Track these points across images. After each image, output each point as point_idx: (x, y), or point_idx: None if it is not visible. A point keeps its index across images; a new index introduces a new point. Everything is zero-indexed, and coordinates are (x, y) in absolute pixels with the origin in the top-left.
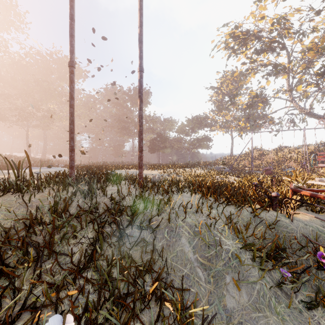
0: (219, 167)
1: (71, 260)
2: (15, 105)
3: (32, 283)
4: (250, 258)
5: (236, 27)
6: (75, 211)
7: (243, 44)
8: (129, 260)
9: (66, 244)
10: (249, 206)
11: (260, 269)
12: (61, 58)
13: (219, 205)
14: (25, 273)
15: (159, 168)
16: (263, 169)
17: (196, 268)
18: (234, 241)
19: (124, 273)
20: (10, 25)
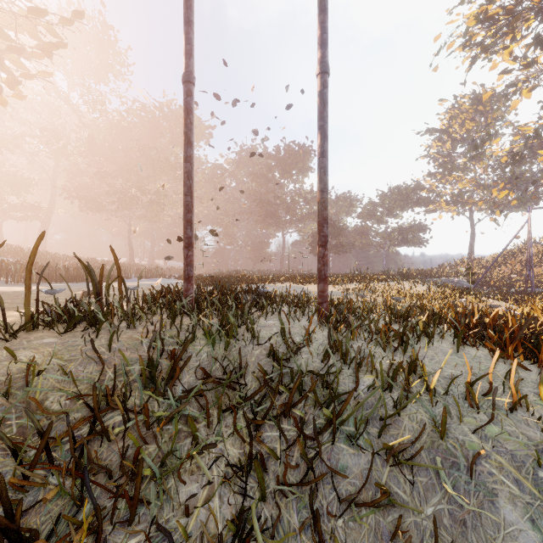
0: (449, 280)
1: None
2: (114, 187)
3: None
4: None
5: None
6: (194, 378)
7: (506, 32)
8: None
9: (173, 479)
10: None
11: None
12: (175, 111)
13: None
14: None
15: (334, 282)
16: None
17: None
18: None
19: None
20: (108, 72)
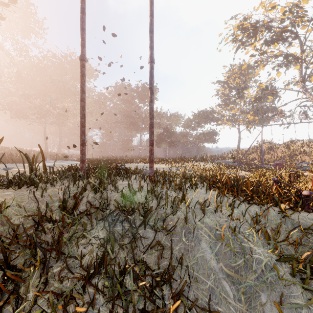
0: (226, 161)
1: (81, 265)
2: (35, 104)
3: (36, 294)
4: (287, 271)
5: (245, 18)
6: (85, 207)
7: (252, 36)
8: (143, 266)
9: (76, 245)
10: (274, 206)
11: (303, 287)
12: (75, 60)
13: (240, 203)
14: (32, 277)
15: (166, 162)
16: (274, 164)
17: (222, 281)
18: (265, 249)
19: (137, 282)
20: (30, 32)
